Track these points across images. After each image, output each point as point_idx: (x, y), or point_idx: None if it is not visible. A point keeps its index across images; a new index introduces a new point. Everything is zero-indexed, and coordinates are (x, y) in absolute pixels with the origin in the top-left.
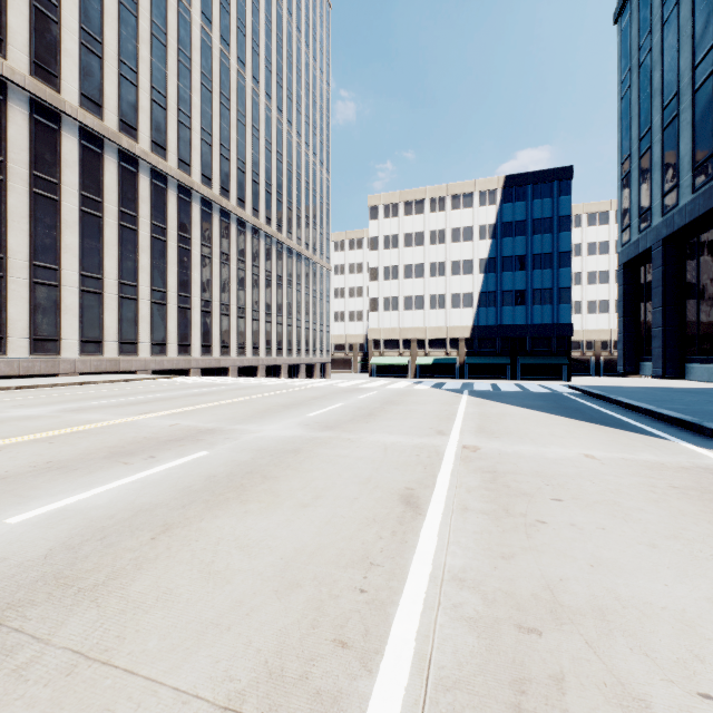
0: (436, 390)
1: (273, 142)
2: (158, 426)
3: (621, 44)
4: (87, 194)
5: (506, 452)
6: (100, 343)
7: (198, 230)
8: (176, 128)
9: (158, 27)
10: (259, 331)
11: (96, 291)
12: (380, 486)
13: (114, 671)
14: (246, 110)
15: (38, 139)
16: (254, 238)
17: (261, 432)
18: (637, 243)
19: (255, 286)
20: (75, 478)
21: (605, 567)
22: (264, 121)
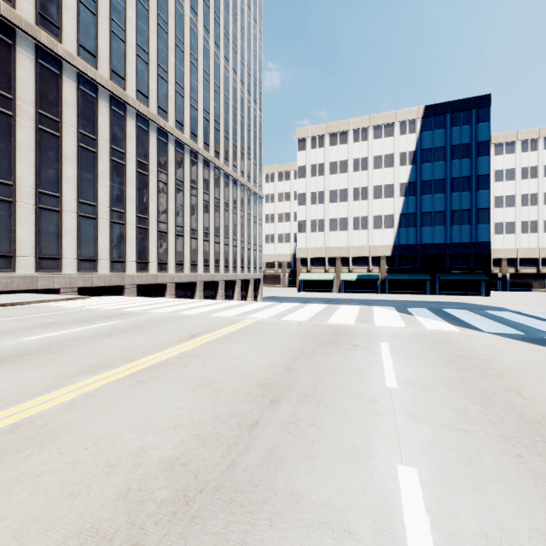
0: (491, 337)
1: (211, 73)
2: None
3: None
4: None
5: None
6: (11, 258)
7: (134, 145)
8: (108, 38)
9: None
10: (197, 249)
11: (5, 199)
12: None
13: None
14: (184, 38)
15: None
16: (192, 161)
17: None
18: None
19: (193, 207)
20: None
21: None
22: (202, 52)
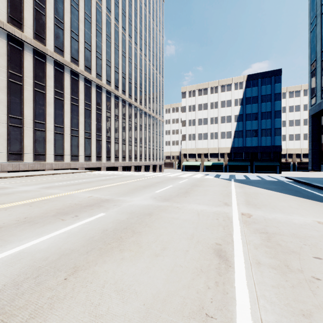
0: (217, 179)
1: (138, 64)
2: (83, 197)
3: (310, 4)
4: (57, 90)
5: (268, 218)
6: (63, 156)
7: (105, 105)
8: (95, 59)
9: (87, 15)
10: (131, 150)
11: (61, 133)
12: (200, 241)
13: None
14: (126, 50)
15: (36, 67)
16: (129, 108)
17: (132, 202)
18: (320, 104)
19: (130, 130)
20: (35, 229)
21: None
22: (134, 55)
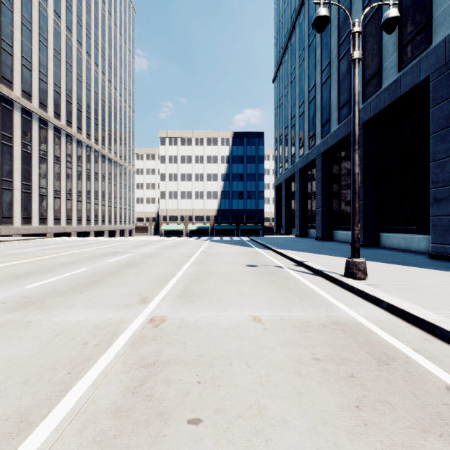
0: (197, 240)
1: (99, 93)
2: (99, 251)
3: (275, 93)
4: None
5: (213, 251)
6: None
7: (52, 146)
8: (38, 82)
9: (26, 18)
10: (90, 210)
11: None
12: (183, 255)
13: (156, 265)
14: (83, 73)
15: None
16: (87, 152)
17: (141, 251)
18: (279, 179)
19: (88, 182)
20: (105, 258)
21: (219, 258)
22: (94, 80)
